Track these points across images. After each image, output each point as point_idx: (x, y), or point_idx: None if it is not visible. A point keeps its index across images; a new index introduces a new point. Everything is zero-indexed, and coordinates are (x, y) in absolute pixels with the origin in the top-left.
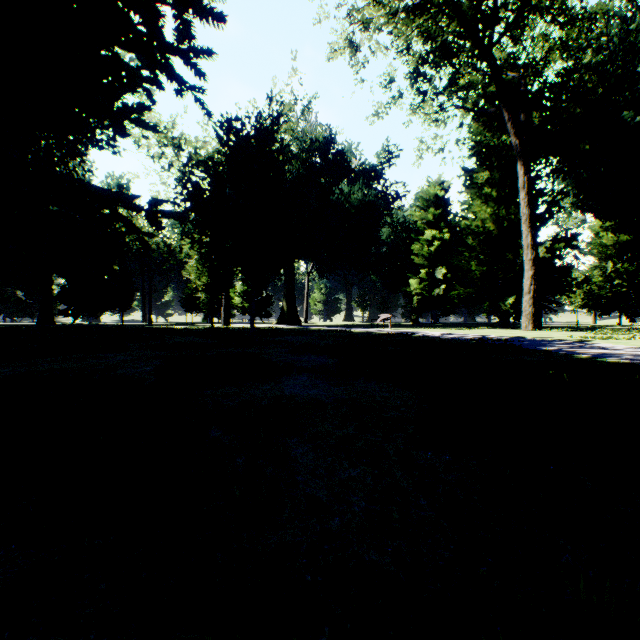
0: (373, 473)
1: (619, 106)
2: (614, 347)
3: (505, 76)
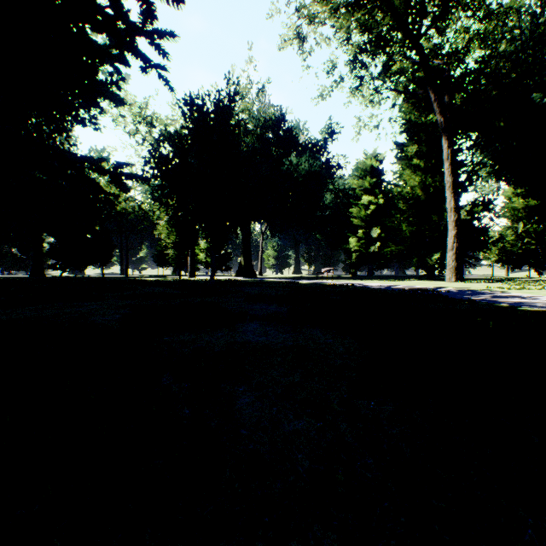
0: (317, 425)
1: (529, 89)
2: (529, 297)
3: (431, 63)
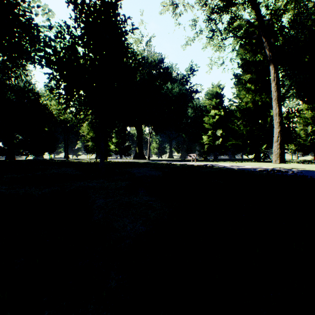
0: None
1: None
2: None
3: None
